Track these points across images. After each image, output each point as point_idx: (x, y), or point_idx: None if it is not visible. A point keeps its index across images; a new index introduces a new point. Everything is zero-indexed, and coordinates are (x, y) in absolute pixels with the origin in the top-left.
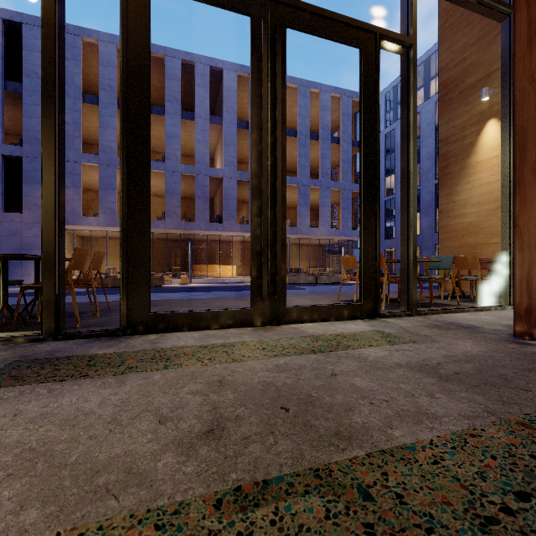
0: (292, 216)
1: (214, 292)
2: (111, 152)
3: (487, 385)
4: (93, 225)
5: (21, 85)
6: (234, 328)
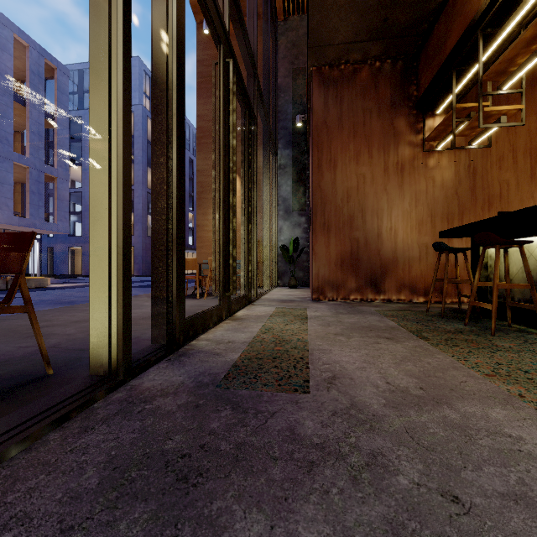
0: None
1: None
2: None
3: (360, 312)
4: None
5: None
6: (220, 324)
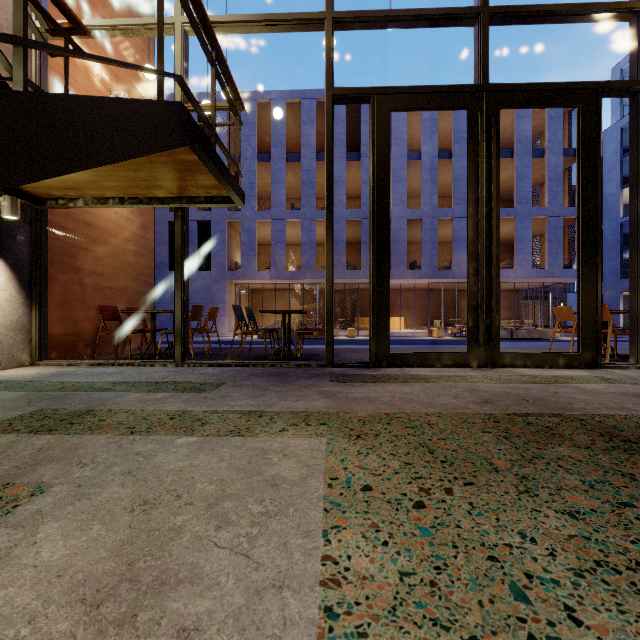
0: None
1: (391, 345)
2: (281, 206)
3: None
4: (266, 279)
5: None
6: (454, 368)
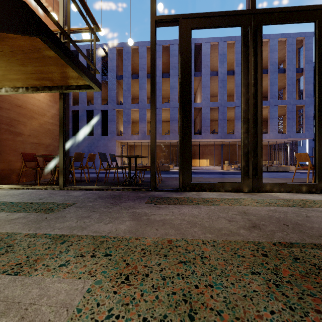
0: None
1: (200, 175)
2: (144, 101)
3: None
4: (136, 139)
5: (107, 77)
6: (232, 192)
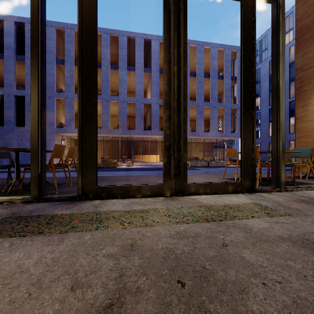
0: (193, 125)
1: (145, 171)
2: None
3: None
4: None
5: None
6: (151, 197)
